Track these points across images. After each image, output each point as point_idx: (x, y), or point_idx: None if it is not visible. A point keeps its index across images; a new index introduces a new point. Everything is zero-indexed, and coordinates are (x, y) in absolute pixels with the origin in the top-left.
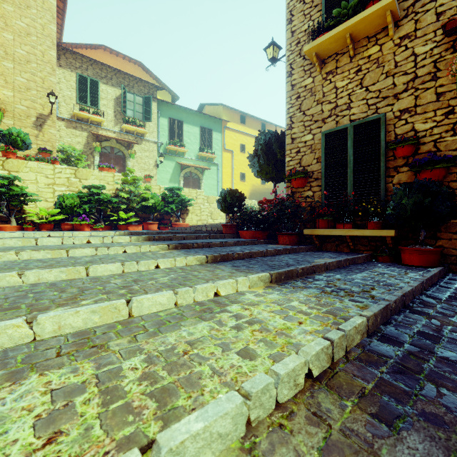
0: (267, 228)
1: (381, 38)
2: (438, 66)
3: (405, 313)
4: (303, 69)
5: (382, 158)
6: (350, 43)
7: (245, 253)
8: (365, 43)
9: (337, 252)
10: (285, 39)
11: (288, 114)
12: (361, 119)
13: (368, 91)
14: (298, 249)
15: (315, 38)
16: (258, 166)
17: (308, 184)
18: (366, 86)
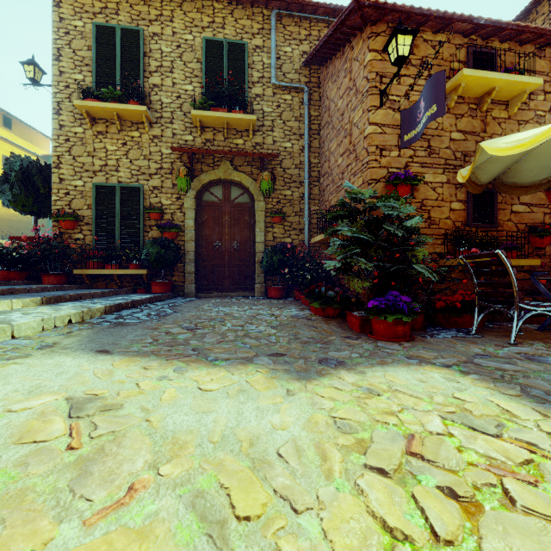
0: (27, 268)
1: (141, 128)
2: (173, 166)
3: (132, 309)
4: (74, 116)
5: (141, 217)
6: (118, 120)
7: (5, 289)
8: (130, 125)
9: (107, 289)
10: (52, 73)
11: (55, 152)
12: (127, 183)
13: (132, 163)
14: (68, 287)
15: (86, 97)
16: (11, 194)
17: (79, 227)
18: (131, 159)
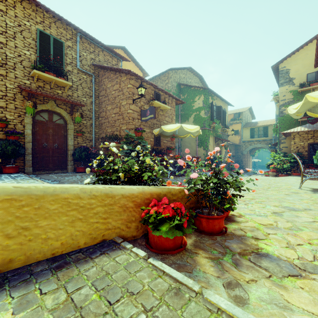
0: None
1: None
2: (16, 96)
3: None
4: None
5: None
6: None
7: None
8: None
9: None
10: None
11: None
12: None
13: None
14: None
15: None
16: None
17: None
18: None
